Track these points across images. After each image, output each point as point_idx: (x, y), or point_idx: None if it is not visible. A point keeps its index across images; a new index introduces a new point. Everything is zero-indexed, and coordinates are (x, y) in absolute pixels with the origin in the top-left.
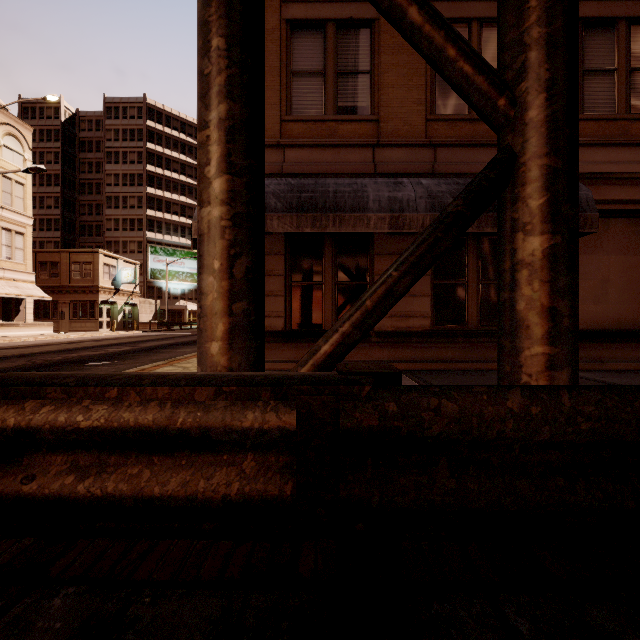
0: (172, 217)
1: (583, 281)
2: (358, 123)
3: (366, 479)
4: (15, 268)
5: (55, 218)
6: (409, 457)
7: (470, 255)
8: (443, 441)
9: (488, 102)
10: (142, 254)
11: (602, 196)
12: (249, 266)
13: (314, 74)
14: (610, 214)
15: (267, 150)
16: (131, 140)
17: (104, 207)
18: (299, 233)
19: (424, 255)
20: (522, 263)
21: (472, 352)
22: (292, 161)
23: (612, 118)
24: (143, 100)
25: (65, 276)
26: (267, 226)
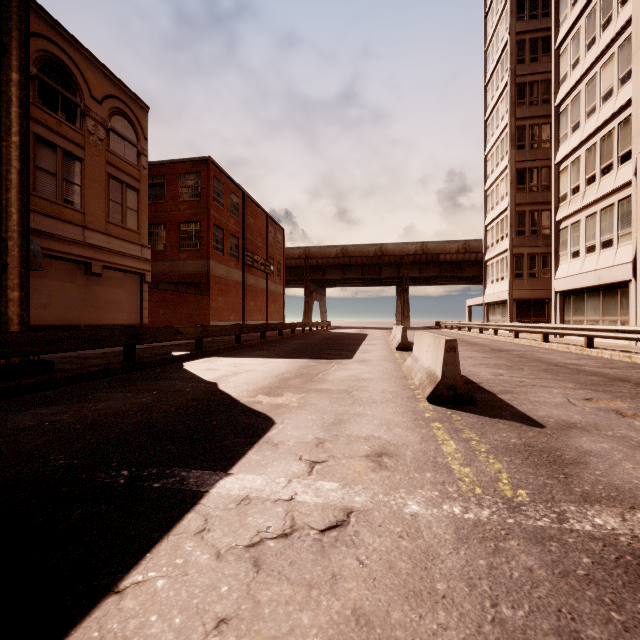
0: None
1: (37, 295)
2: None
3: None
4: None
5: None
6: None
7: None
8: None
9: None
10: None
11: (49, 246)
12: None
13: None
14: (53, 257)
15: None
16: None
17: None
18: None
19: None
20: (11, 300)
21: None
22: None
23: (55, 202)
24: None
25: None
26: None
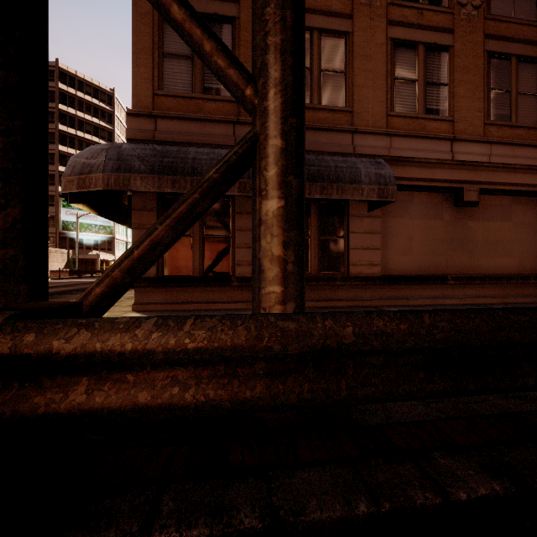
0: None
1: (395, 238)
2: (221, 102)
3: (4, 400)
4: None
5: None
6: (53, 379)
7: (312, 216)
8: (79, 364)
9: (238, 91)
10: (54, 207)
11: (407, 174)
12: (17, 217)
13: (183, 57)
14: (413, 188)
15: (140, 119)
16: None
17: None
18: (170, 193)
19: (183, 212)
20: (260, 221)
21: (314, 293)
22: (163, 130)
23: (414, 116)
24: (55, 64)
25: None
26: (131, 185)
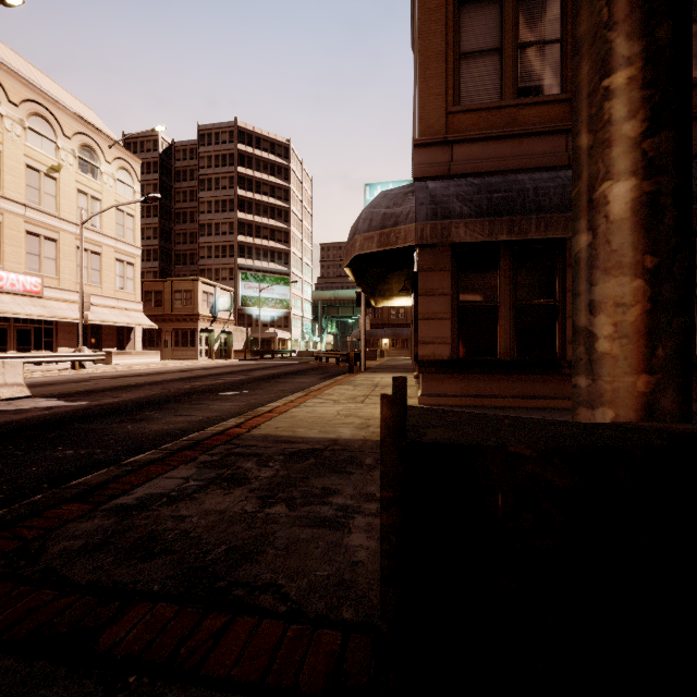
0: (262, 242)
1: None
2: (544, 105)
3: None
4: (127, 298)
5: (154, 248)
6: None
7: None
8: None
9: None
10: (233, 281)
11: None
12: (691, 263)
13: (488, 53)
14: None
15: (431, 149)
16: (223, 166)
17: (198, 235)
18: (468, 244)
19: None
20: None
21: None
22: (461, 159)
23: None
24: (234, 124)
25: (168, 305)
26: (451, 235)
